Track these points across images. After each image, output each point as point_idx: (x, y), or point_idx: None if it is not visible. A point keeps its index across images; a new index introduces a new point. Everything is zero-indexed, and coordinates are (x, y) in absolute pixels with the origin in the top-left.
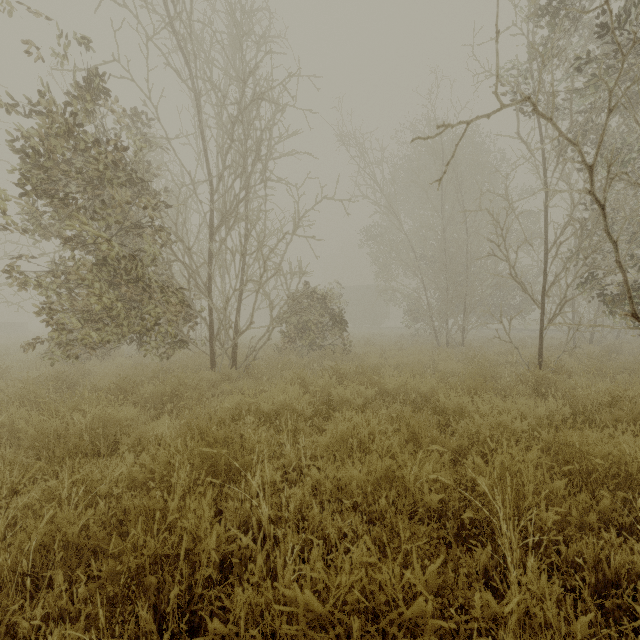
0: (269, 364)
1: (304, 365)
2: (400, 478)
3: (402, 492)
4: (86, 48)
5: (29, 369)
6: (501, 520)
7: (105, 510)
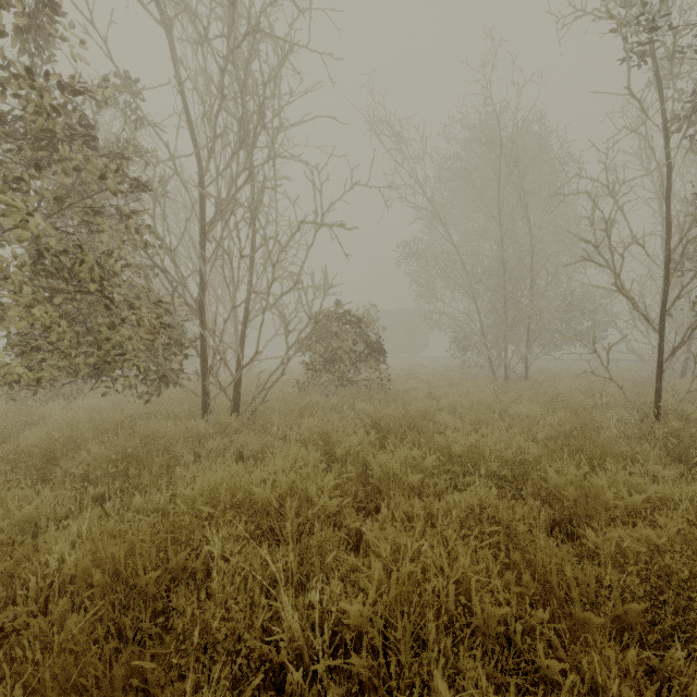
0: (285, 406)
1: (330, 408)
2: None
3: None
4: None
5: None
6: None
7: None
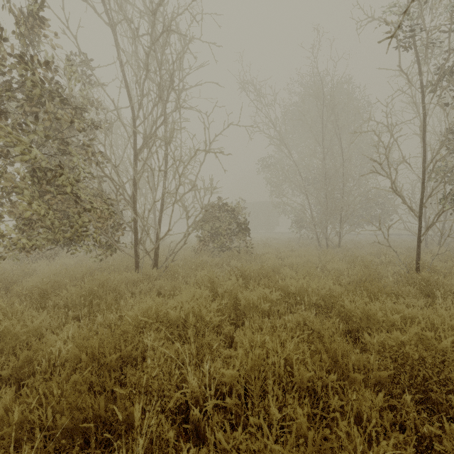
0: (186, 264)
1: (215, 265)
2: None
3: None
4: None
5: None
6: None
7: None
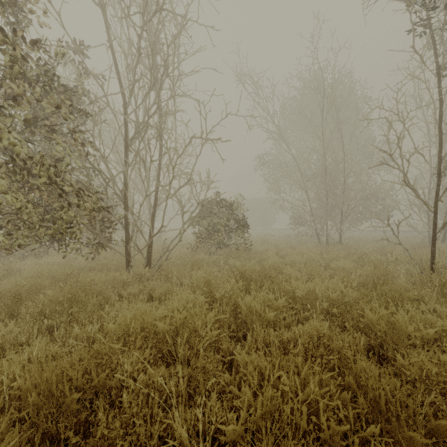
0: (181, 262)
1: (212, 263)
2: None
3: None
4: None
5: None
6: None
7: None
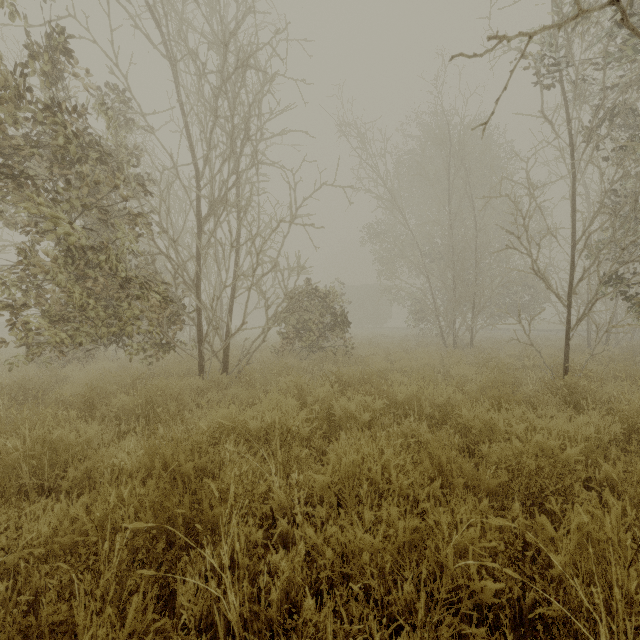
0: (265, 368)
1: (303, 369)
2: (433, 549)
3: (436, 570)
4: (45, 1)
5: (2, 374)
6: (604, 639)
7: (6, 595)
